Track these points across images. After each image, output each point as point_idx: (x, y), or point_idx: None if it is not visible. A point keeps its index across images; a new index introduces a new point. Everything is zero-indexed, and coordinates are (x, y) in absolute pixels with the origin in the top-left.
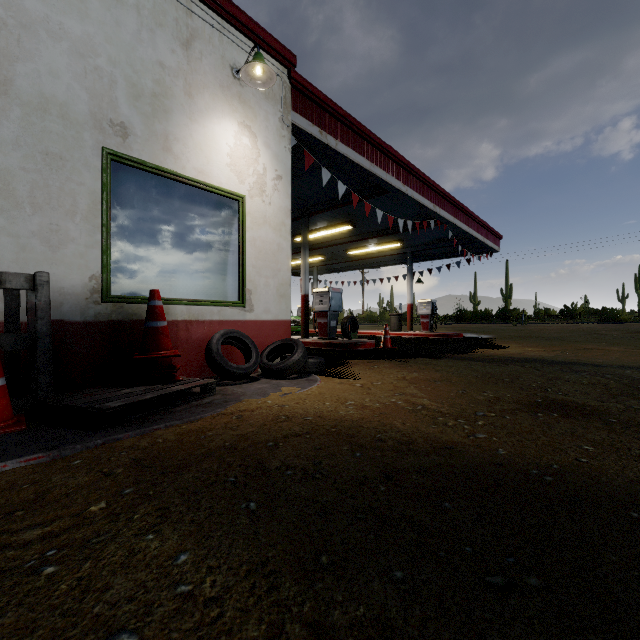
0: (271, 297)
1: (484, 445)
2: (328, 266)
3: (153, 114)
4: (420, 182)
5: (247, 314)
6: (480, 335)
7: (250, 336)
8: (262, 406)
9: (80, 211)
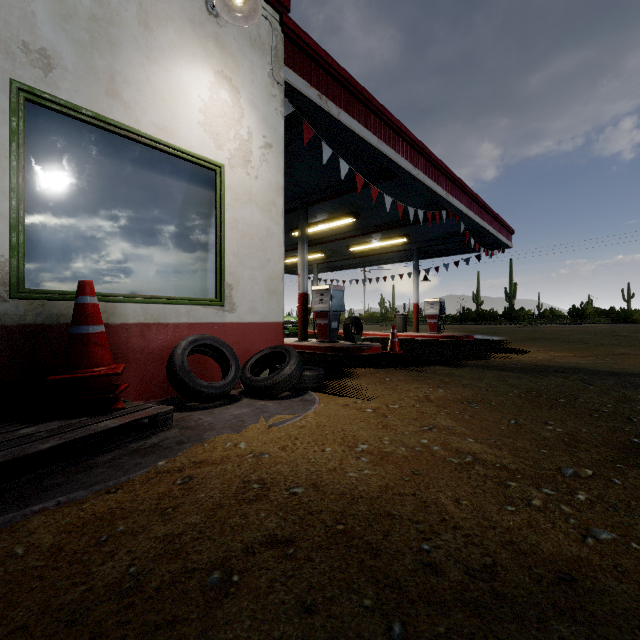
0: (258, 294)
1: (628, 567)
2: (329, 264)
3: (92, 44)
4: (432, 166)
5: (226, 315)
6: (491, 337)
7: (230, 343)
8: (229, 454)
9: None
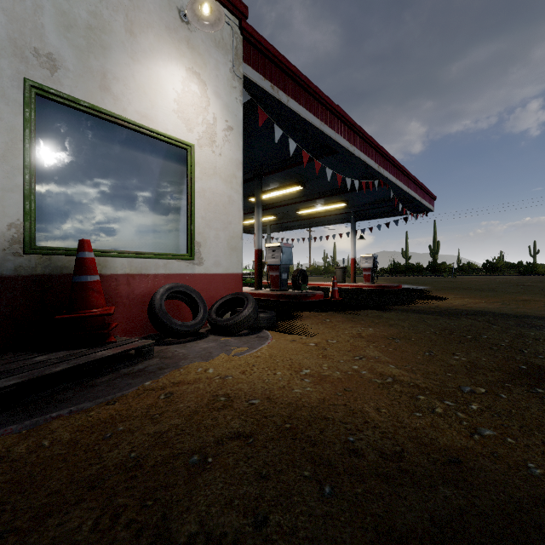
0: (221, 250)
1: (502, 454)
2: (280, 225)
3: (88, 48)
4: (366, 143)
5: (196, 267)
6: (416, 286)
7: (199, 290)
8: (201, 377)
9: None
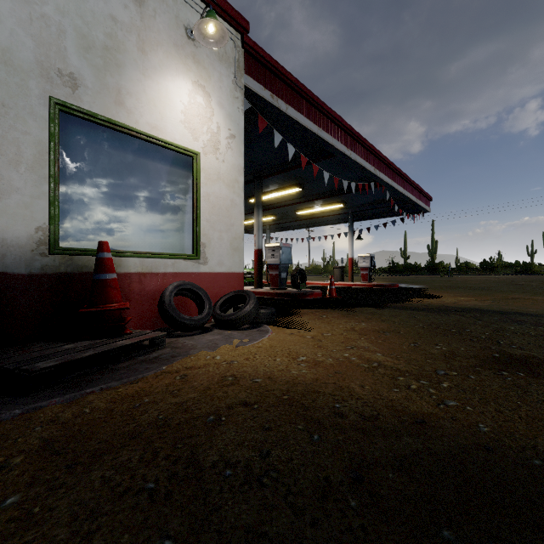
0: (225, 250)
1: (460, 417)
2: (279, 225)
3: (105, 67)
4: (362, 147)
5: (201, 266)
6: (413, 285)
7: (204, 288)
8: (210, 362)
9: (25, 161)
